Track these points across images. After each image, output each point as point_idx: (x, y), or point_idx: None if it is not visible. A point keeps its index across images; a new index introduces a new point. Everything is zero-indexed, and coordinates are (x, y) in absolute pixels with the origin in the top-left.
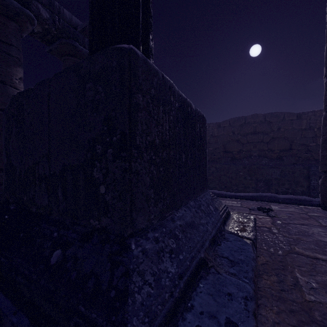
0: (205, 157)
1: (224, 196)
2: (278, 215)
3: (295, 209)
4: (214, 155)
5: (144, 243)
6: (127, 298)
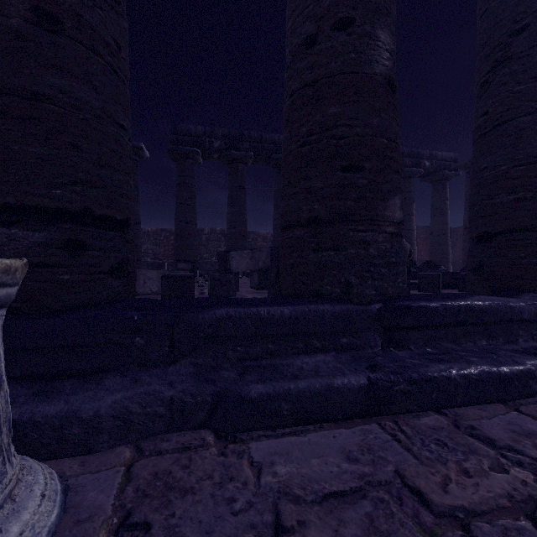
0: None
1: None
2: None
3: None
4: None
5: None
6: None
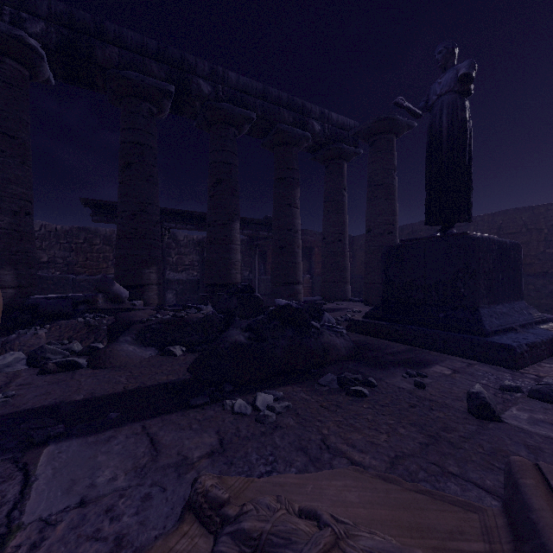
0: (520, 274)
1: None
2: None
3: None
4: None
5: (484, 311)
6: (482, 321)
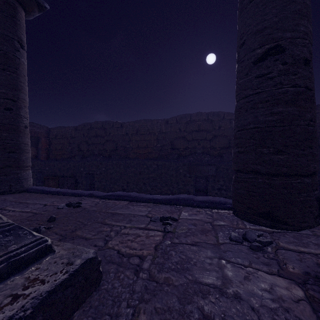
0: None
1: (139, 200)
2: (178, 228)
3: (204, 216)
4: (162, 151)
5: None
6: None
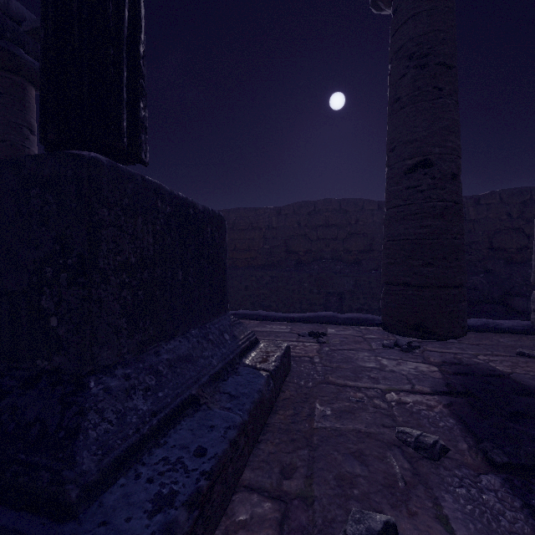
0: (224, 269)
1: (272, 319)
2: (330, 340)
3: (353, 332)
4: (272, 256)
5: (109, 381)
6: (79, 434)
